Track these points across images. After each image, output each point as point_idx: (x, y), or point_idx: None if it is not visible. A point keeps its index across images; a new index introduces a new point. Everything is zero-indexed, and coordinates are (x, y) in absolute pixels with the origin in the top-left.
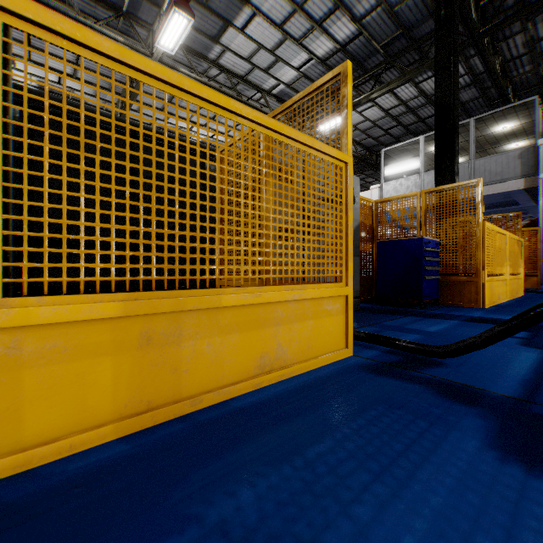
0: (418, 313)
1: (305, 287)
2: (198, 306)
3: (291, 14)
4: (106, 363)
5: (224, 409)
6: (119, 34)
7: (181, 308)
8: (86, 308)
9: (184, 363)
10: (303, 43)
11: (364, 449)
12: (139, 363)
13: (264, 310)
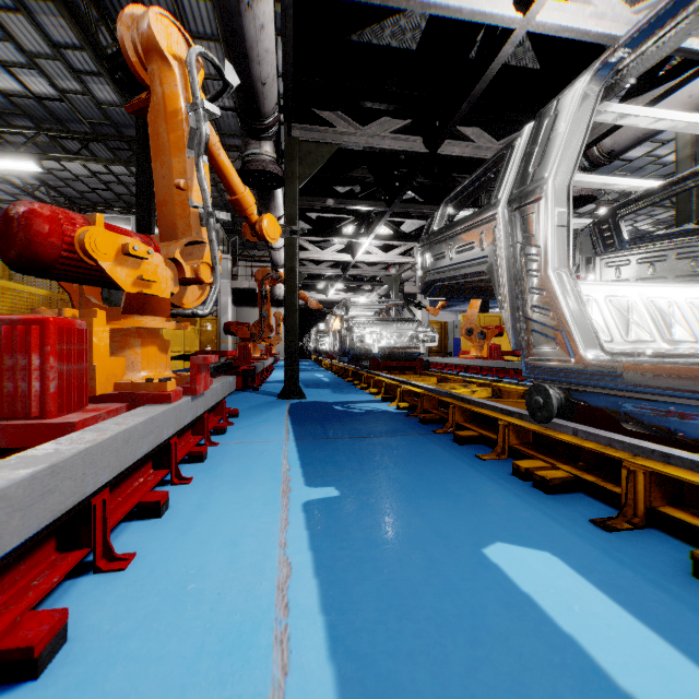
0: None
1: None
2: None
3: None
4: None
5: None
6: None
7: None
8: None
9: None
10: None
11: None
12: None
13: None
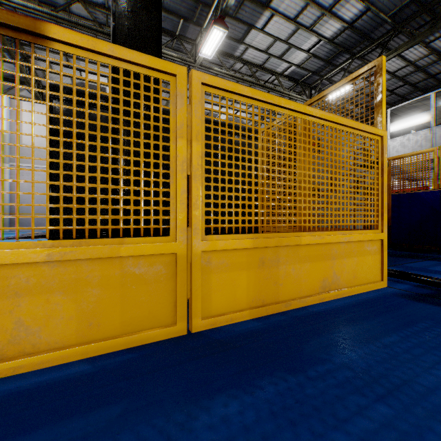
0: (438, 258)
1: (352, 232)
2: (288, 243)
3: (304, 8)
4: (244, 274)
5: (306, 311)
6: (172, 51)
7: (280, 244)
8: (237, 242)
9: (280, 279)
10: (313, 29)
11: (426, 343)
12: (258, 276)
13: (325, 248)
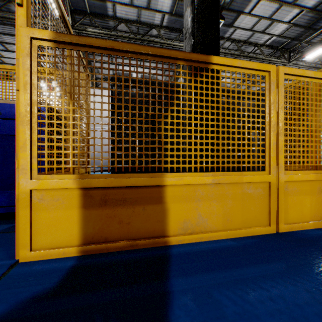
0: None
1: None
2: None
3: None
4: (307, 198)
5: None
6: (178, 42)
7: None
8: (304, 176)
9: None
10: (295, 4)
11: None
12: (316, 200)
13: None
